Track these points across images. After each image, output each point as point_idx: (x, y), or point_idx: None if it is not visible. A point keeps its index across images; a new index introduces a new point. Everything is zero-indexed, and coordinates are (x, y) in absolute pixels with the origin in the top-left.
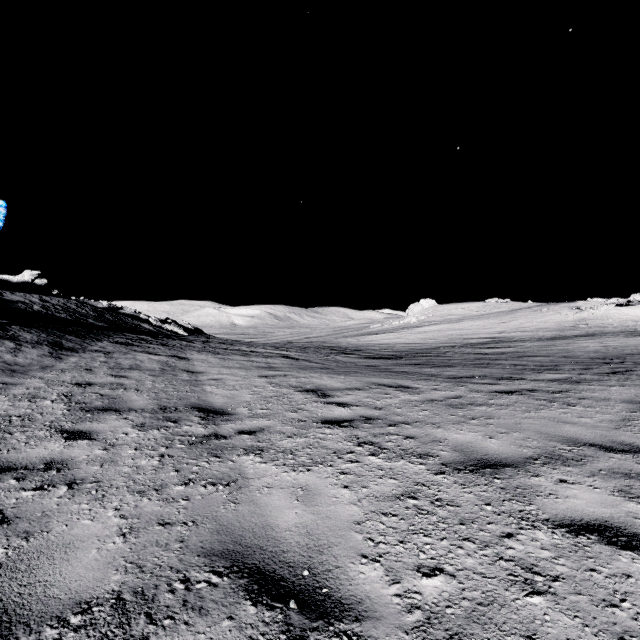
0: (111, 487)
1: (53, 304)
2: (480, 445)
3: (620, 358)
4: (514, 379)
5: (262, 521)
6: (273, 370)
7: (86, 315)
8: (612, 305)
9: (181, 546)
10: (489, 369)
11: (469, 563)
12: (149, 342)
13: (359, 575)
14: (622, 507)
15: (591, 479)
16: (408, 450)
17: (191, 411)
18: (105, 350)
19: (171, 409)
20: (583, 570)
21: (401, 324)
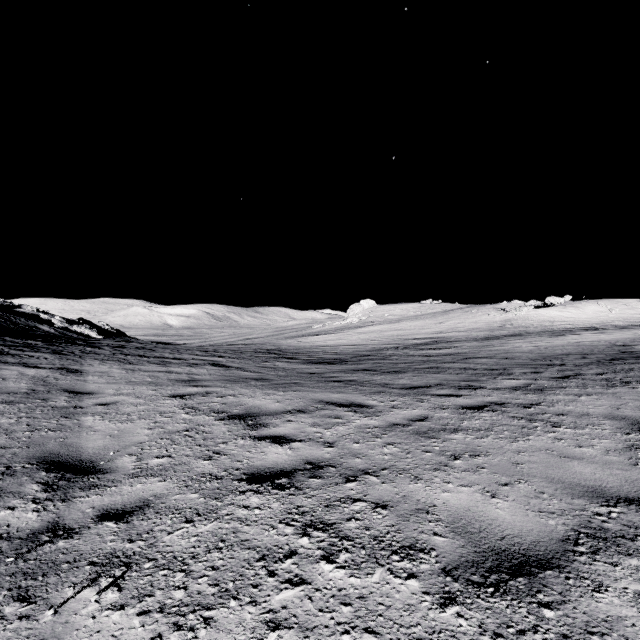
0: None
1: None
2: (486, 515)
3: (558, 359)
4: (474, 388)
5: None
6: (194, 385)
7: None
8: (531, 307)
9: None
10: (442, 375)
11: None
12: (36, 349)
13: None
14: None
15: None
16: (384, 538)
17: (34, 471)
18: None
19: None
20: None
21: (343, 324)
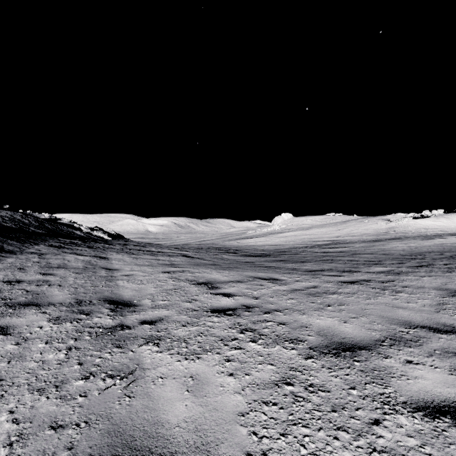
0: (12, 386)
1: (1, 216)
2: (338, 329)
3: (421, 255)
4: (353, 272)
5: (154, 417)
6: (174, 267)
7: (29, 224)
8: (410, 218)
9: (68, 455)
10: (334, 264)
11: None
12: (78, 245)
13: None
14: None
15: (430, 359)
16: (281, 336)
17: (103, 304)
18: (40, 252)
19: (86, 302)
20: None
21: (269, 231)
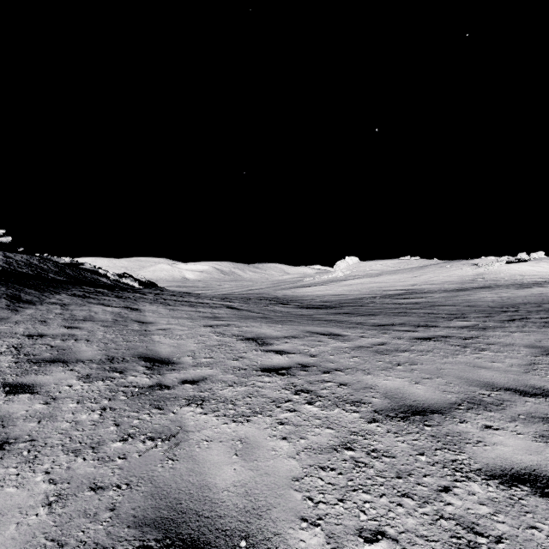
0: (45, 446)
1: (16, 260)
2: (408, 391)
3: (514, 307)
4: (429, 326)
5: (200, 480)
6: (218, 320)
7: (47, 270)
8: (503, 262)
9: (111, 515)
10: (407, 317)
11: (410, 524)
12: (105, 295)
13: (299, 543)
14: (547, 454)
15: (513, 424)
16: (342, 397)
17: (138, 361)
18: (62, 302)
19: (118, 359)
20: (524, 528)
21: (330, 278)
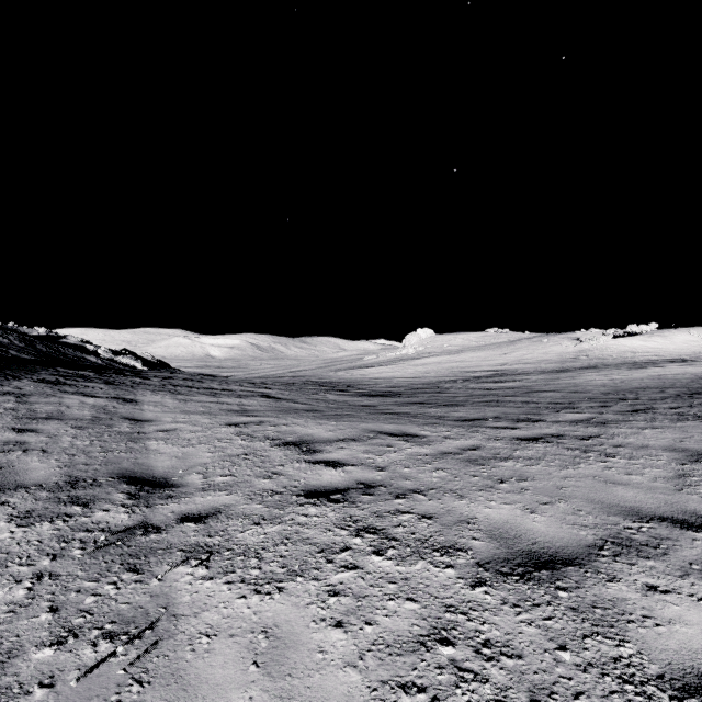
0: None
1: None
2: (522, 526)
3: (632, 393)
4: (533, 421)
5: None
6: (246, 415)
7: (8, 345)
8: (610, 336)
9: None
10: (501, 408)
11: None
12: (89, 380)
13: None
14: None
15: (687, 582)
16: (427, 540)
17: (116, 484)
18: (20, 392)
19: (86, 482)
20: None
21: (398, 356)
